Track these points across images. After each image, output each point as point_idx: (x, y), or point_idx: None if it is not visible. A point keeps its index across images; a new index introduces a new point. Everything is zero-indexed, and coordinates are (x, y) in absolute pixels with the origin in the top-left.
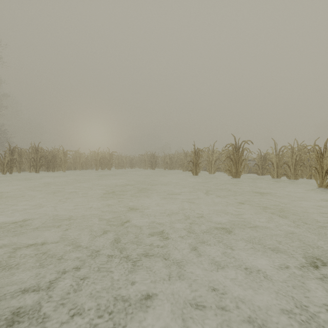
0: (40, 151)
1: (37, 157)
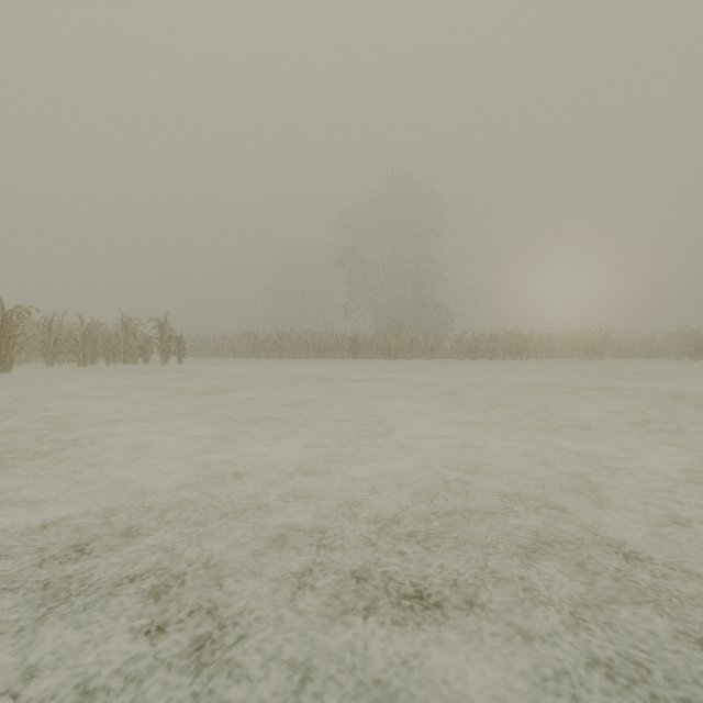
0: (516, 337)
1: (513, 343)
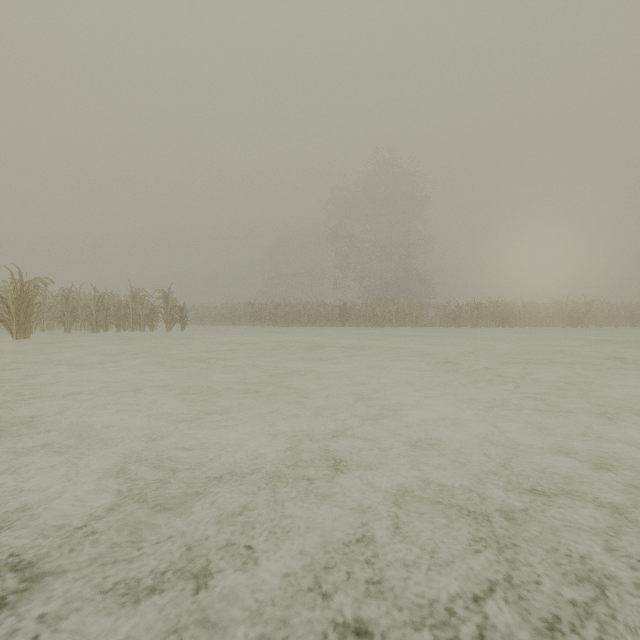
0: (499, 306)
1: (496, 312)
